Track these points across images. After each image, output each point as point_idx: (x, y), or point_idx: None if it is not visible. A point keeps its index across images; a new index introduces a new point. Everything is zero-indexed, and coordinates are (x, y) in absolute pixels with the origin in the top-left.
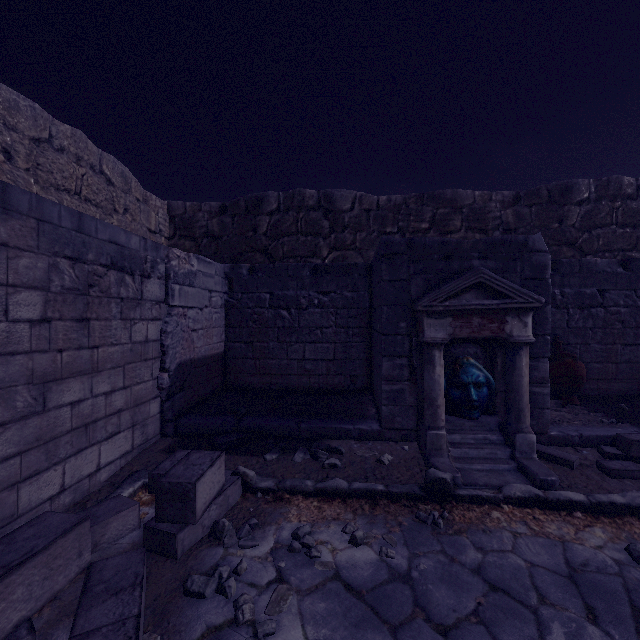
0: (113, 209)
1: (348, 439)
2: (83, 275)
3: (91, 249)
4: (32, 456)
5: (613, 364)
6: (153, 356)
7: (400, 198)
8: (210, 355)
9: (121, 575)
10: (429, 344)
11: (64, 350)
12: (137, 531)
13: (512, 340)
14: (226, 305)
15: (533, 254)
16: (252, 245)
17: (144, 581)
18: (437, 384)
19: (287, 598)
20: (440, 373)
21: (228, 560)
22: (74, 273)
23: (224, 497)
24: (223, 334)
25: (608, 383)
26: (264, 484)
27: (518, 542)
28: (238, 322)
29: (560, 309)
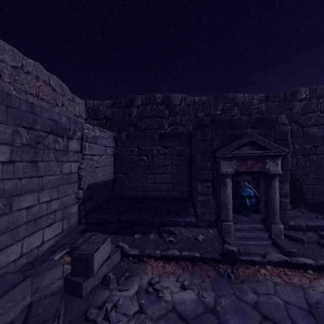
0: (56, 104)
1: (179, 226)
2: (34, 137)
3: (38, 123)
4: (3, 237)
5: (321, 185)
6: (74, 181)
7: (205, 98)
8: (105, 180)
9: (48, 310)
10: (223, 175)
11: (22, 178)
12: (61, 280)
13: (270, 173)
14: (114, 154)
15: (280, 126)
16: (128, 123)
17: (61, 313)
18: (228, 197)
19: (145, 323)
20: (230, 191)
21: (111, 298)
22: (28, 136)
23: (110, 260)
24: (113, 169)
25: (318, 195)
26: (133, 252)
27: (277, 288)
28: (120, 163)
29: (292, 156)
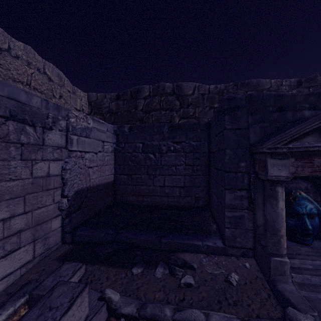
0: (52, 95)
1: (198, 252)
2: None
3: None
4: None
5: None
6: (54, 186)
7: (223, 86)
8: (103, 183)
9: None
10: (272, 181)
11: None
12: None
13: None
14: (115, 151)
15: None
16: (134, 117)
17: None
18: (280, 217)
19: None
20: (282, 207)
21: None
22: None
23: None
24: (113, 169)
25: None
26: (127, 310)
27: None
28: (122, 162)
29: None
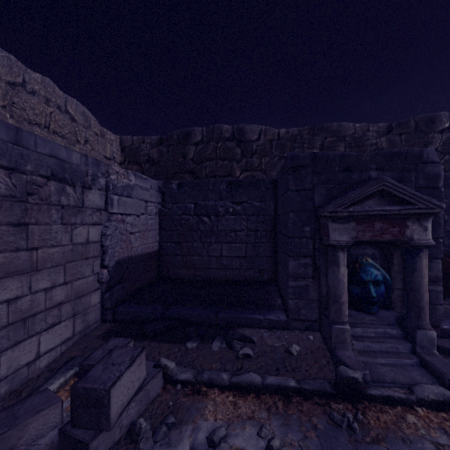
0: (76, 140)
1: (259, 328)
2: (21, 184)
3: (30, 161)
4: None
5: None
6: (94, 255)
7: (296, 130)
8: (146, 253)
9: None
10: (334, 246)
11: None
12: (59, 428)
13: (413, 243)
14: (160, 213)
15: (427, 165)
16: (182, 168)
17: None
18: (341, 283)
19: None
20: (344, 273)
21: None
22: (11, 182)
23: (144, 392)
24: (157, 236)
25: None
26: (183, 376)
27: None
28: (169, 226)
29: None
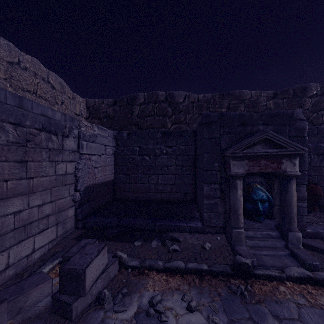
0: (55, 102)
1: (183, 232)
2: (22, 134)
3: (28, 118)
4: None
5: None
6: (70, 182)
7: (210, 95)
8: (105, 181)
9: None
10: (233, 176)
11: (9, 180)
12: (50, 296)
13: (286, 174)
14: (115, 153)
15: (296, 121)
16: (130, 121)
17: None
18: (238, 201)
19: None
20: (240, 194)
21: (106, 322)
22: (16, 133)
23: (106, 273)
24: (113, 169)
25: None
26: (132, 263)
27: (301, 312)
28: (121, 163)
29: None
